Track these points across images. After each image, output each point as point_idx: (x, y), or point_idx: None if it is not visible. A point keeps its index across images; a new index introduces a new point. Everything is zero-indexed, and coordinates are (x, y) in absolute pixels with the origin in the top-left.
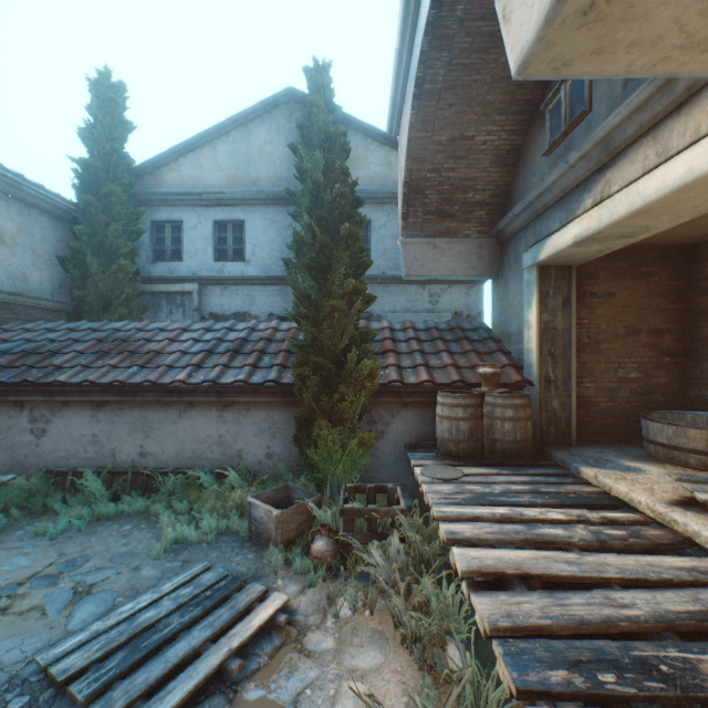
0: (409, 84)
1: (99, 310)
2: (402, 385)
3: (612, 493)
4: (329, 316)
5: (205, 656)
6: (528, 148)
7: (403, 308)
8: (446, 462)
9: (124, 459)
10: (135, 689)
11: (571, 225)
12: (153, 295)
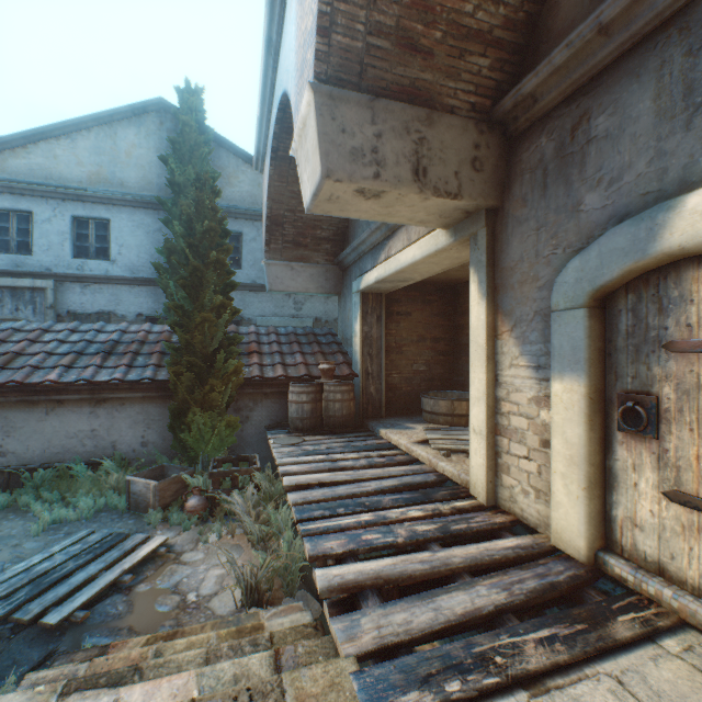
0: (269, 145)
1: None
2: (263, 379)
3: (392, 442)
4: (201, 325)
5: (103, 576)
6: None
7: (271, 313)
8: (294, 435)
9: None
10: (48, 601)
11: (374, 270)
12: None
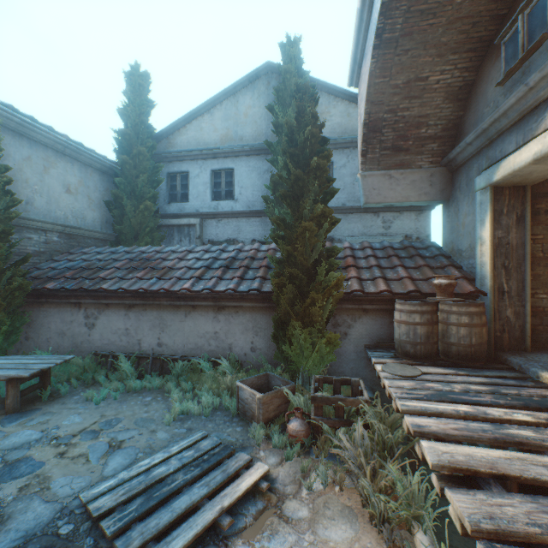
0: (369, 38)
1: (131, 239)
2: (362, 294)
3: None
4: (301, 236)
5: (202, 511)
6: (480, 82)
7: (360, 232)
8: (404, 362)
9: (146, 347)
10: (148, 532)
11: (530, 143)
12: (168, 228)
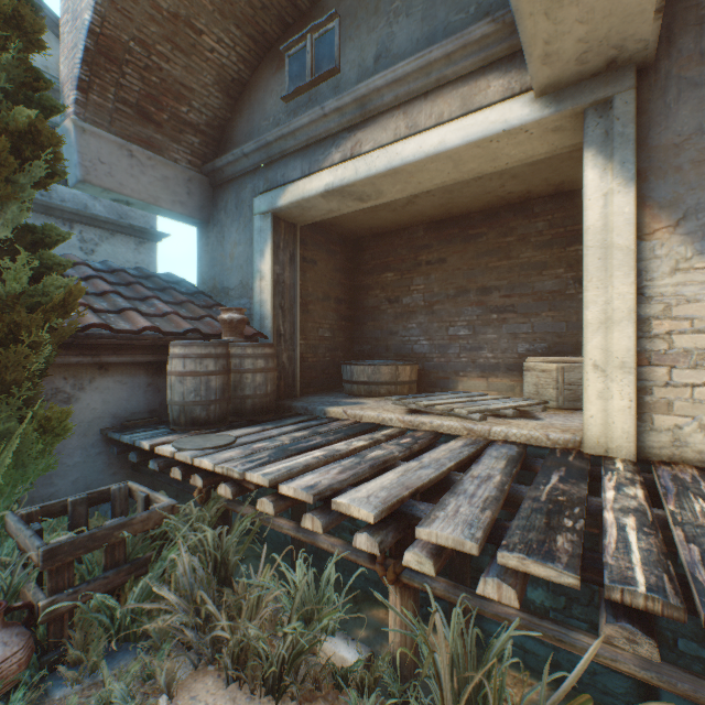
0: None
1: None
2: (107, 334)
3: (364, 421)
4: None
5: None
6: (257, 88)
7: None
8: (196, 433)
9: None
10: None
11: (323, 173)
12: None
